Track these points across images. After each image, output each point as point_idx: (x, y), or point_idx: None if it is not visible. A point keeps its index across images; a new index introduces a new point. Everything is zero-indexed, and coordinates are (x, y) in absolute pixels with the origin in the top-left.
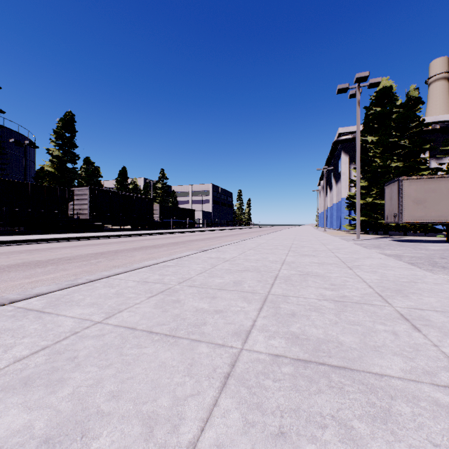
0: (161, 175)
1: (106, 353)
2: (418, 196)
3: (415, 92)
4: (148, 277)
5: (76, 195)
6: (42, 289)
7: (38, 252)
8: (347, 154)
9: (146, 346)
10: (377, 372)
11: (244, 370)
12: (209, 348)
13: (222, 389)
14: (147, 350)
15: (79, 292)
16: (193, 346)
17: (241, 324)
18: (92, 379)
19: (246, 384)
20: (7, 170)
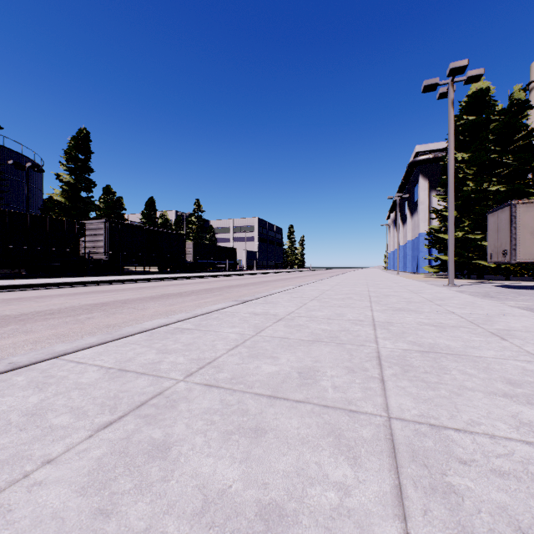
0: (196, 206)
1: None
2: None
3: (521, 94)
4: (134, 357)
5: (88, 229)
6: None
7: (17, 303)
8: (427, 178)
9: None
10: None
11: None
12: None
13: None
14: None
15: None
16: None
17: None
18: None
19: None
20: (7, 199)
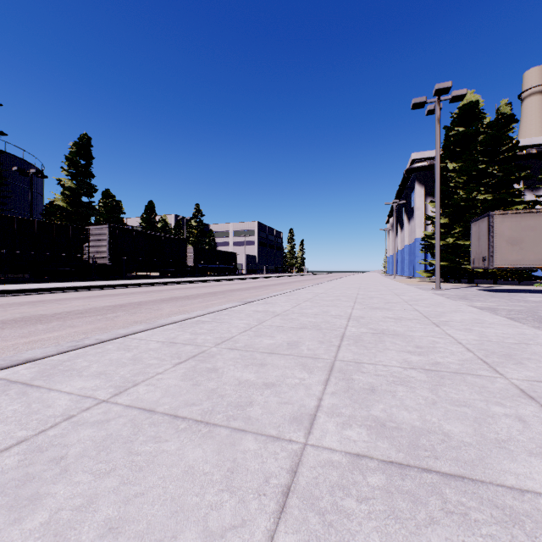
0: (196, 210)
1: (108, 450)
2: (513, 235)
3: (507, 108)
4: (176, 336)
5: (92, 235)
6: (35, 352)
7: (43, 305)
8: (422, 185)
9: (168, 438)
10: (513, 486)
11: (311, 481)
12: (258, 442)
13: (279, 516)
14: (168, 445)
15: (84, 356)
16: (234, 439)
17: (302, 404)
18: (82, 497)
19: (316, 506)
20: (9, 204)
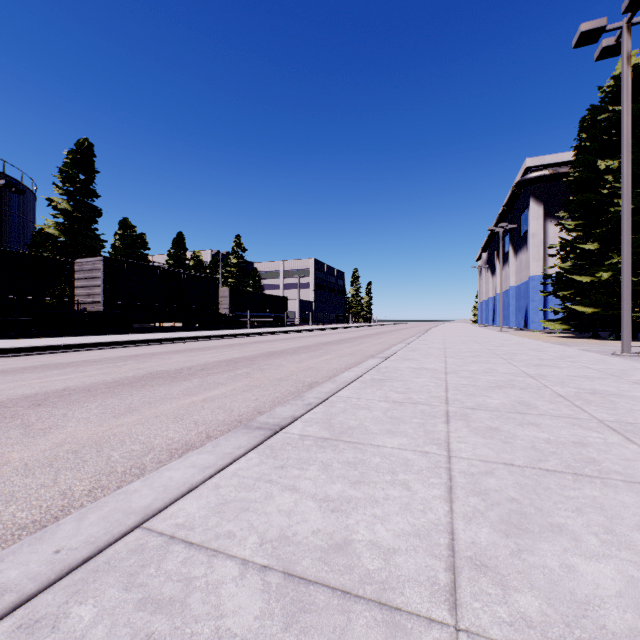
0: (236, 244)
1: None
2: None
3: None
4: None
5: (82, 271)
6: None
7: None
8: (541, 203)
9: None
10: None
11: None
12: None
13: None
14: None
15: None
16: None
17: None
18: None
19: None
20: None
